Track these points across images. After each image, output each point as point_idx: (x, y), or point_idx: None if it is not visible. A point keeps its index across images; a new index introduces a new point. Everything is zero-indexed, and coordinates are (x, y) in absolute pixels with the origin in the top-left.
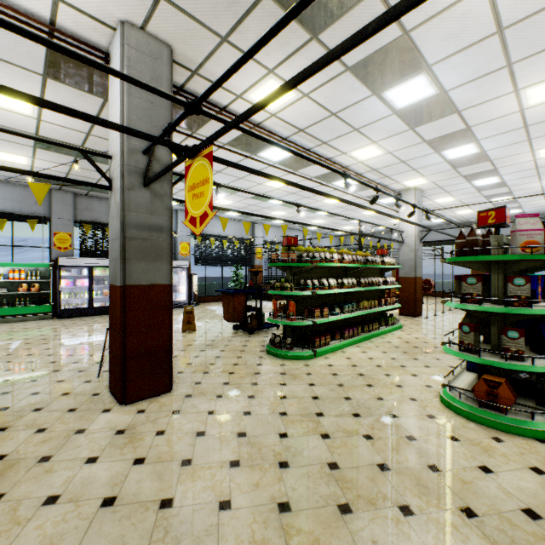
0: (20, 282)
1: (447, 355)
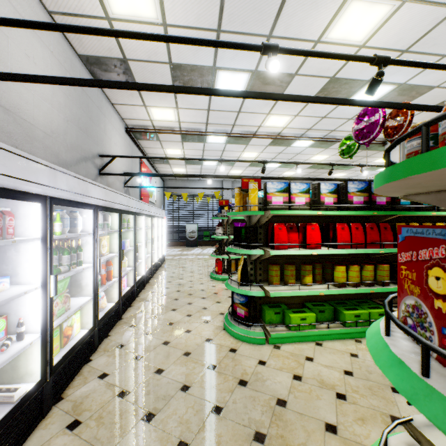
0: None
1: None
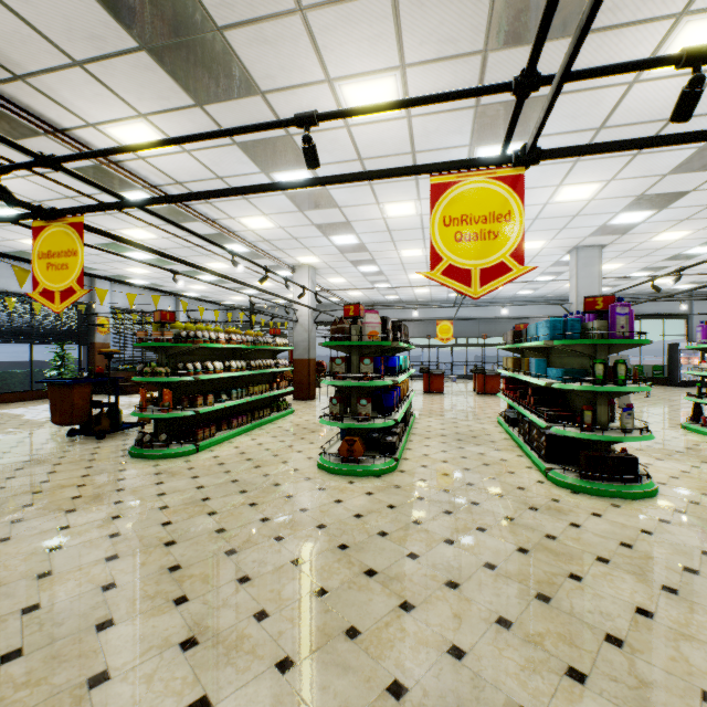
0: None
1: (331, 431)
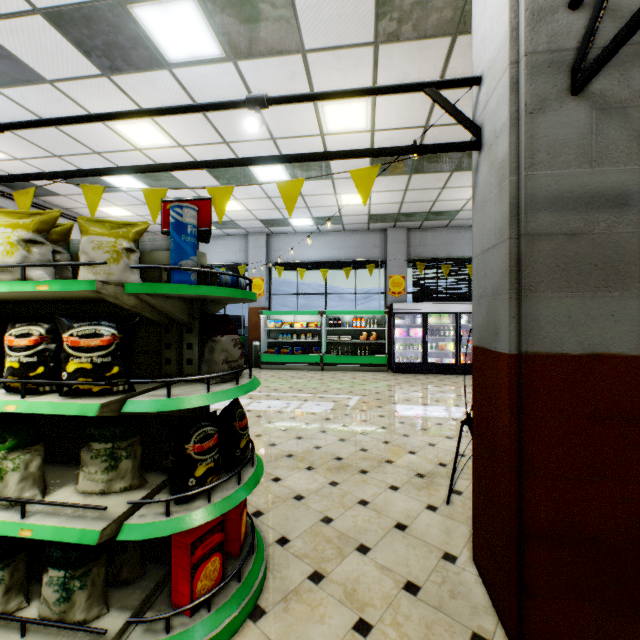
0: (361, 330)
1: None
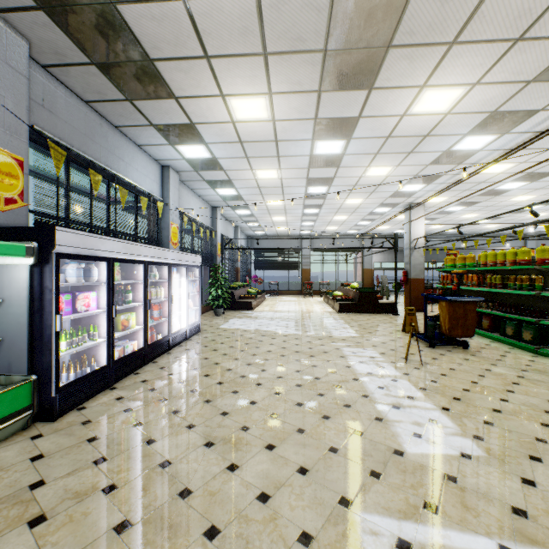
0: None
1: None
